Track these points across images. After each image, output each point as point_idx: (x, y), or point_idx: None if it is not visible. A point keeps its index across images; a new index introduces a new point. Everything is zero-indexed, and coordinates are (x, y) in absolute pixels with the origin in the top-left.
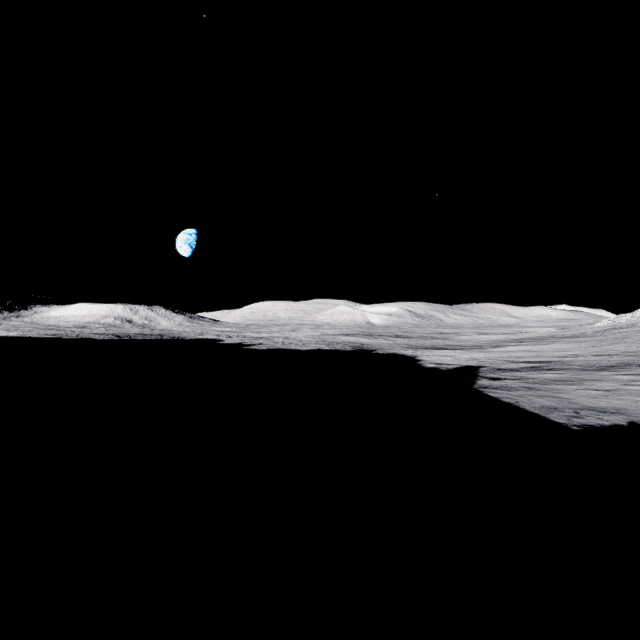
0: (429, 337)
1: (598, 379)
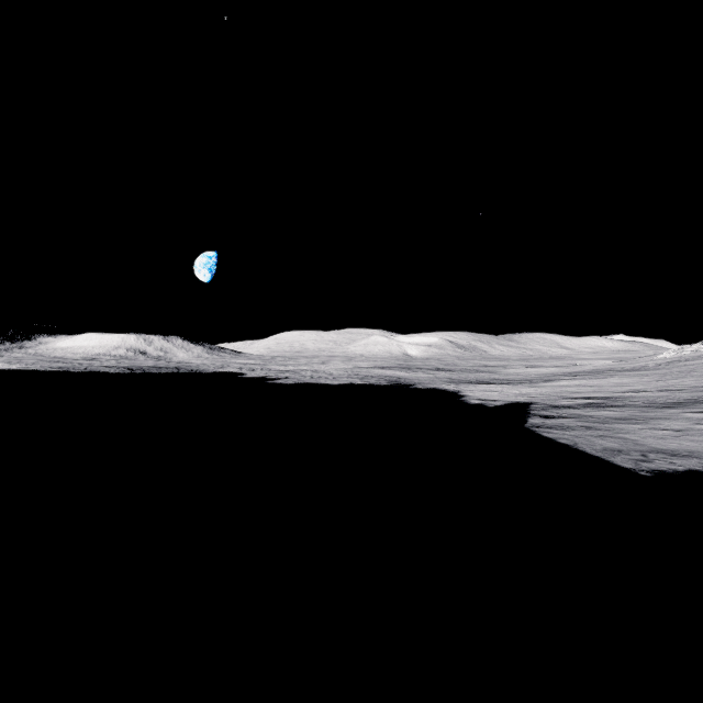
0: (473, 370)
1: (665, 417)
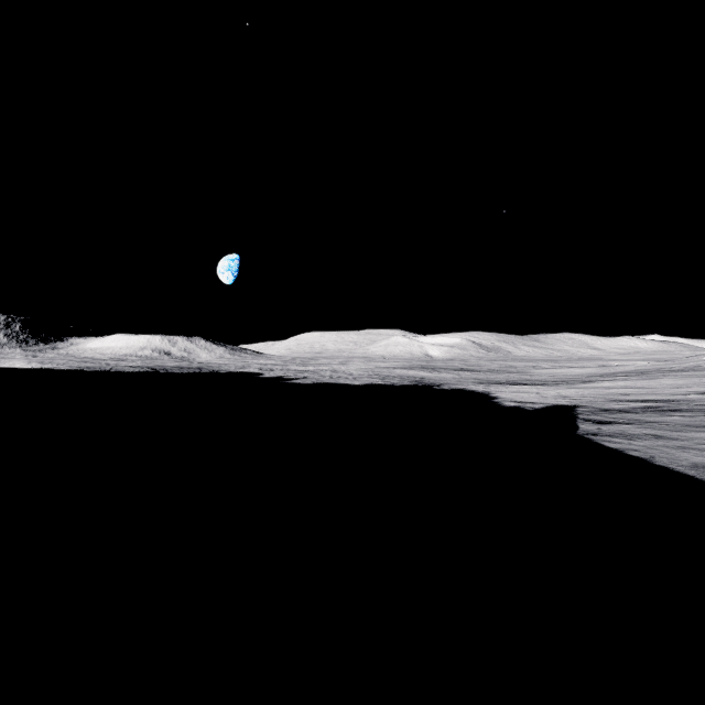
0: (501, 371)
1: None
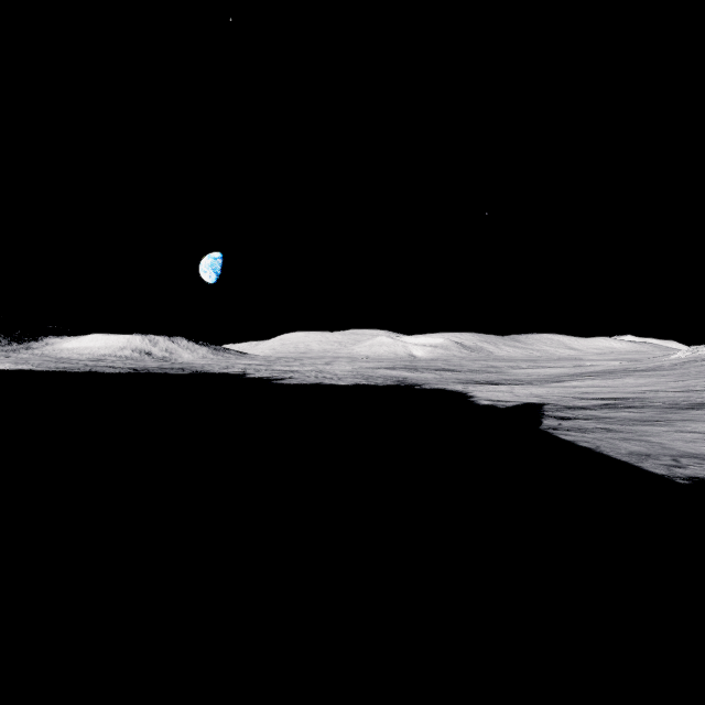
0: (480, 371)
1: (691, 419)
